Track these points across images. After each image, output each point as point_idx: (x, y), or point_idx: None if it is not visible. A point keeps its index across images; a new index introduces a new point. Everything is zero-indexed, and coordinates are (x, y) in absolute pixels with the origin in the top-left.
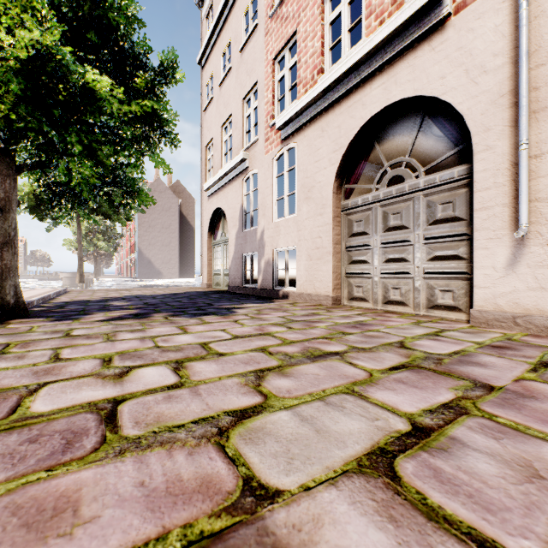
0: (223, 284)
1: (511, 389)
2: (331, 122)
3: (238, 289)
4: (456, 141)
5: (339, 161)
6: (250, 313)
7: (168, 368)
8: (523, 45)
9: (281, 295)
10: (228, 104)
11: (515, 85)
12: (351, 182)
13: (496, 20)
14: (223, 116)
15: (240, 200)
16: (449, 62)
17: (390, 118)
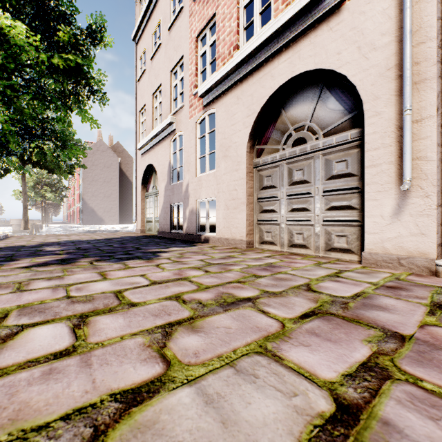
0: (155, 230)
1: (421, 338)
2: (245, 91)
3: (167, 234)
4: (349, 109)
5: (252, 124)
6: (173, 257)
7: (67, 326)
8: (407, 25)
9: (203, 240)
10: (158, 76)
11: (400, 60)
12: (262, 143)
13: (383, 4)
14: (154, 85)
15: (168, 158)
16: (344, 40)
17: (295, 89)
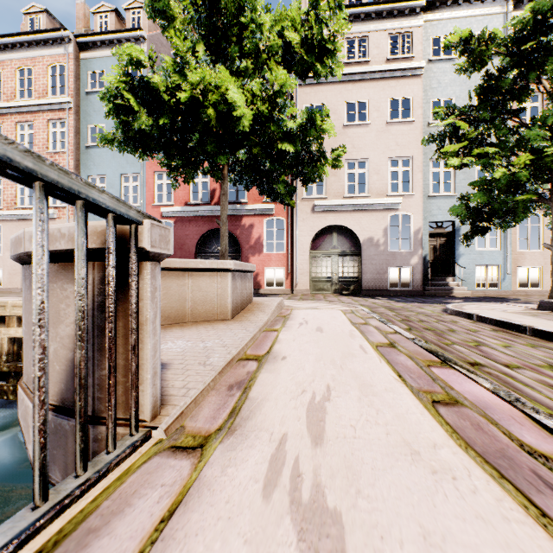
0: None
1: None
2: (21, 225)
3: None
4: None
5: None
6: None
7: None
8: None
9: None
10: None
11: None
12: None
13: None
14: None
15: None
16: None
17: None
